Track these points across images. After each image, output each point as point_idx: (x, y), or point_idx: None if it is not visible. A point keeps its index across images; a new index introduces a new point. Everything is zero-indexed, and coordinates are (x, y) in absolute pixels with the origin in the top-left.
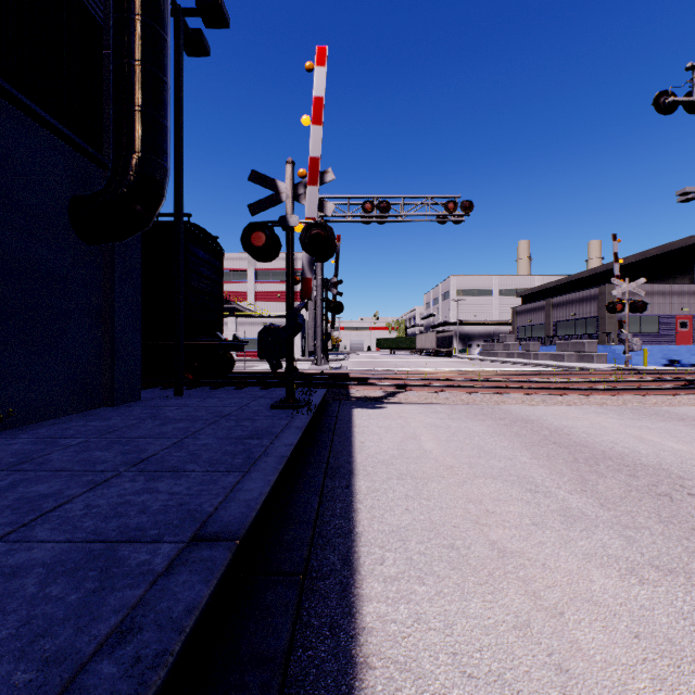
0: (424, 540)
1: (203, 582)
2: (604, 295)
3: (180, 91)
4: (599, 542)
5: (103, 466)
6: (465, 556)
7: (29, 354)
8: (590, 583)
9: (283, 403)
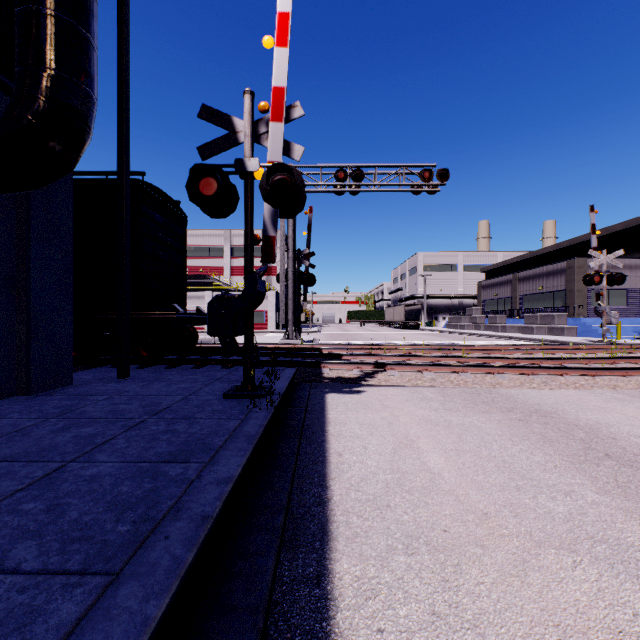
0: None
1: None
2: (572, 269)
3: (125, 23)
4: None
5: None
6: None
7: None
8: None
9: (240, 391)
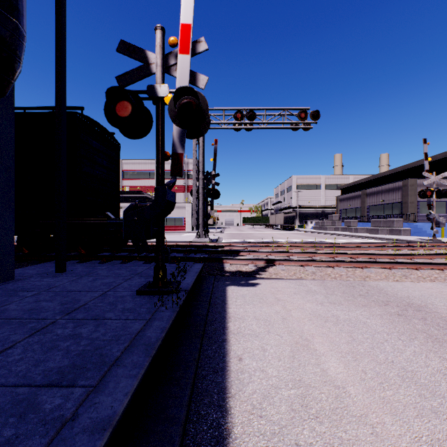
0: None
1: None
2: (406, 187)
3: None
4: None
5: None
6: None
7: None
8: None
9: (152, 287)
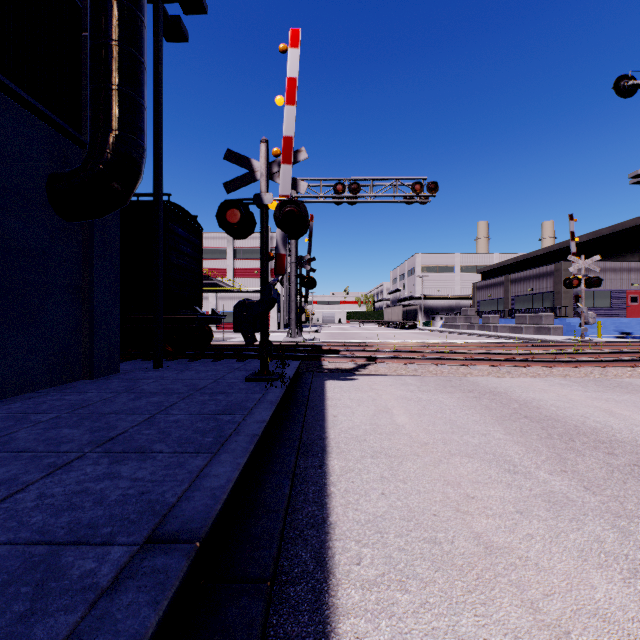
0: (403, 532)
1: (151, 604)
2: (559, 272)
3: (159, 74)
4: (592, 535)
5: (68, 446)
6: (449, 553)
7: (5, 329)
8: (592, 590)
9: (258, 376)
